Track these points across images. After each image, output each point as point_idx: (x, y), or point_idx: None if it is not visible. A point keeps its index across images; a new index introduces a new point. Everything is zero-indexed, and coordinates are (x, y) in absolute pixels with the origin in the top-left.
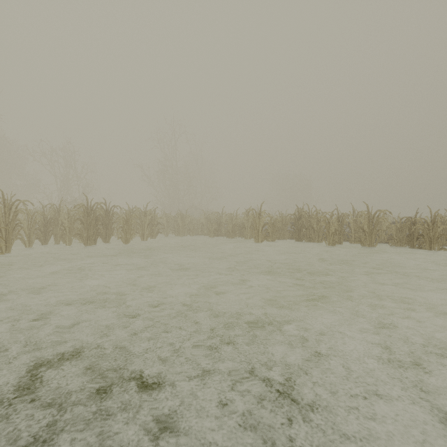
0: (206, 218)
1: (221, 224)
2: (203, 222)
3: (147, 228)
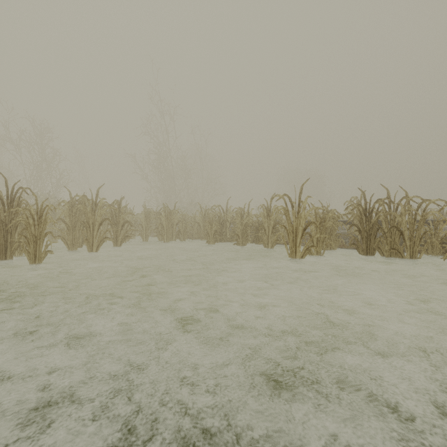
0: (203, 216)
1: (224, 224)
2: (199, 221)
3: (97, 229)
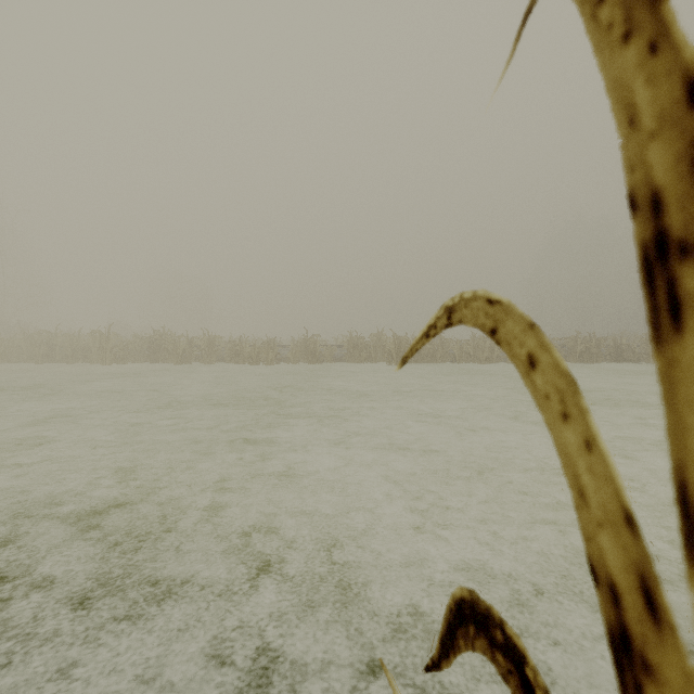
0: (27, 339)
1: (54, 347)
2: (22, 344)
3: None
